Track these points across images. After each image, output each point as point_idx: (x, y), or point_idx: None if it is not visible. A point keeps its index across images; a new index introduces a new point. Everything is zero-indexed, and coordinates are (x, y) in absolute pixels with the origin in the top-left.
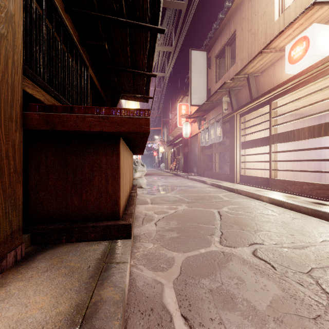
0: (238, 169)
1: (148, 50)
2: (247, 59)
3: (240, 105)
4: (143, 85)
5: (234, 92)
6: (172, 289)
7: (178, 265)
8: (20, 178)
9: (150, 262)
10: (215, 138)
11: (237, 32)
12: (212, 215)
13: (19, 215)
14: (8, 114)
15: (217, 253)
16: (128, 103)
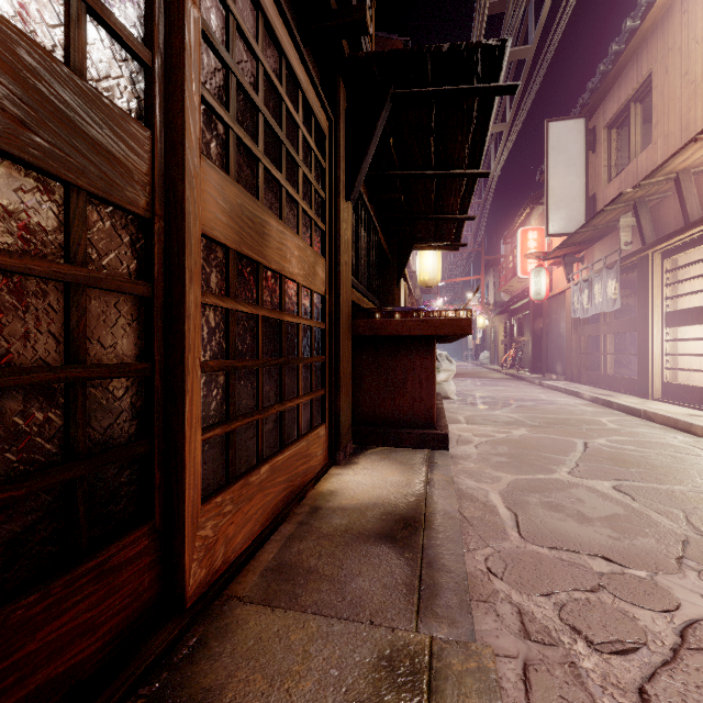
0: (656, 371)
1: (462, 193)
2: (678, 137)
3: (664, 233)
4: (452, 230)
5: (646, 206)
6: (498, 494)
7: (505, 482)
8: (351, 380)
9: (472, 476)
10: (604, 303)
11: (655, 76)
12: (571, 445)
13: (350, 413)
14: (347, 326)
15: (560, 481)
16: (422, 250)
